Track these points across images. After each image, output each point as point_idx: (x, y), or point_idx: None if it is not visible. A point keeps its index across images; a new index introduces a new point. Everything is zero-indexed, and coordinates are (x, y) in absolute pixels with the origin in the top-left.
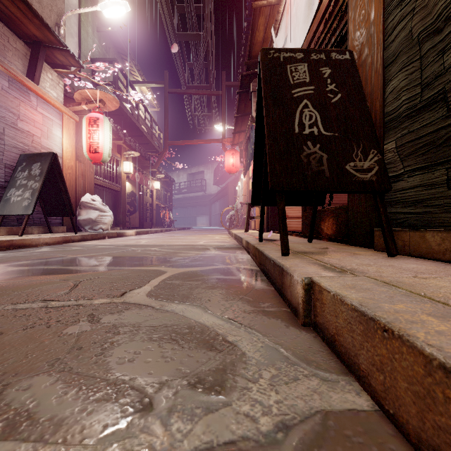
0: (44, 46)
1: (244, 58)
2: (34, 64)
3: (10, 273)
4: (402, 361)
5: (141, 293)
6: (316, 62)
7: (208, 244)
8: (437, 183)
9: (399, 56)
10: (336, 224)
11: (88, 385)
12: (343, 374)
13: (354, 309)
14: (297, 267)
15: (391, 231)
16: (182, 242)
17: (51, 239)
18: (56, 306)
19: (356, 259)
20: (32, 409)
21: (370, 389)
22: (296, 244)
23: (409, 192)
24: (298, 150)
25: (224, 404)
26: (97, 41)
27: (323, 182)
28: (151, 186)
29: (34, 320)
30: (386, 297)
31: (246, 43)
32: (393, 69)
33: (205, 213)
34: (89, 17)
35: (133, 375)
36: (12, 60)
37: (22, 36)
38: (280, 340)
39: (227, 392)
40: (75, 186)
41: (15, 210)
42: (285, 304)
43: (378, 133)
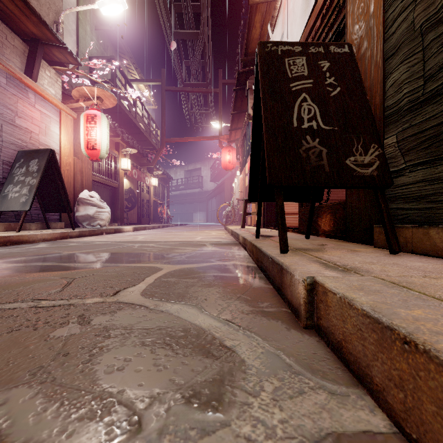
0: (42, 44)
1: (241, 56)
2: (32, 61)
3: (3, 270)
4: (429, 380)
5: (136, 292)
6: (314, 55)
7: (205, 240)
8: (441, 178)
9: (400, 48)
10: (334, 220)
11: (71, 399)
12: (353, 386)
13: (365, 315)
14: (297, 265)
15: (393, 227)
16: (179, 238)
17: (48, 235)
18: (45, 306)
19: (358, 257)
20: (4, 430)
21: (386, 406)
22: (293, 241)
23: (410, 187)
24: (297, 144)
25: (222, 424)
26: (95, 39)
27: (322, 177)
28: (148, 182)
29: (21, 322)
30: (399, 300)
31: (243, 41)
32: (394, 62)
33: (202, 210)
34: (87, 16)
35: (121, 387)
36: (10, 57)
37: (20, 33)
38: (282, 345)
39: (226, 409)
40: (73, 182)
41: (13, 206)
42: (284, 303)
43: (377, 127)
